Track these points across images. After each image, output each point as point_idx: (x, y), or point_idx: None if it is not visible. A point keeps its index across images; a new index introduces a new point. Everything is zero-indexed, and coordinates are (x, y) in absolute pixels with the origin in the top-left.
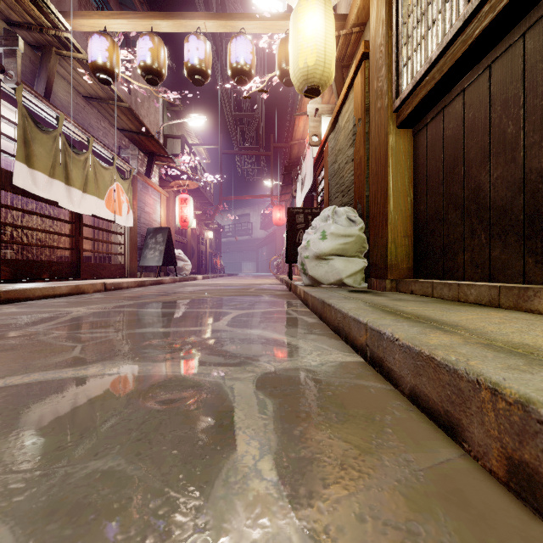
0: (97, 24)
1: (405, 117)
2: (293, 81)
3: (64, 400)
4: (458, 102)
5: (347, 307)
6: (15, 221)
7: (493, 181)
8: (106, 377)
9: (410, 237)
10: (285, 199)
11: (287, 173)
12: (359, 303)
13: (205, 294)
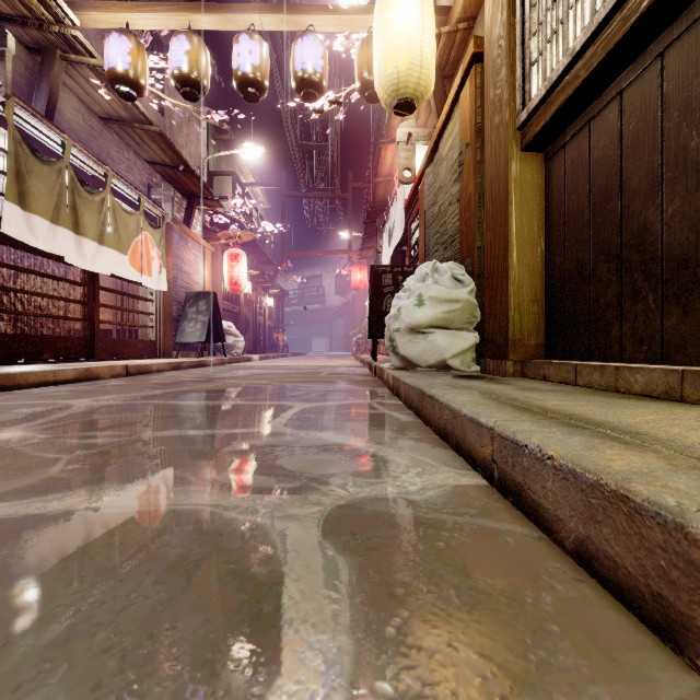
0: (117, 19)
1: (534, 135)
2: (379, 92)
3: (4, 561)
4: (612, 110)
5: (459, 401)
6: (12, 284)
7: (667, 220)
8: (88, 513)
9: (540, 303)
10: (367, 256)
11: (370, 221)
12: (474, 394)
13: (260, 380)
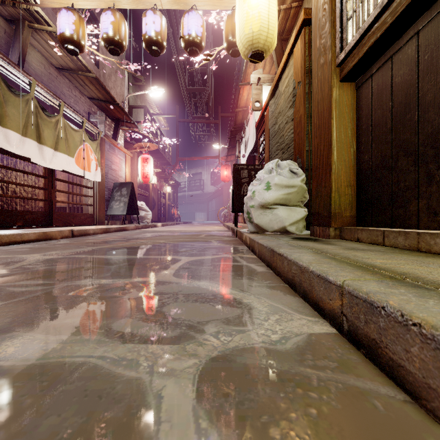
0: (66, 1)
1: (350, 69)
2: (240, 46)
3: None
4: (410, 46)
5: (305, 259)
6: (1, 177)
7: None
8: None
9: (353, 187)
10: (231, 160)
11: (232, 137)
12: (314, 253)
13: (160, 240)
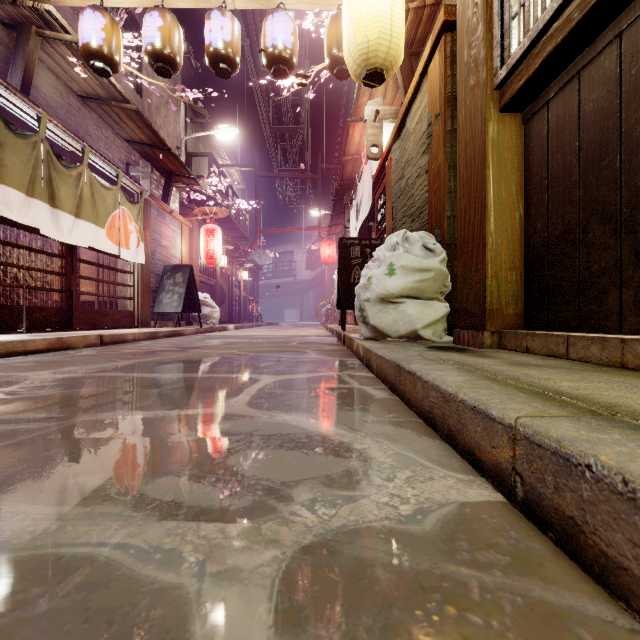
0: None
1: (514, 93)
2: (348, 62)
3: None
4: (609, 55)
5: (450, 381)
6: None
7: None
8: None
9: (518, 270)
10: (336, 232)
11: (338, 198)
12: (463, 371)
13: (231, 350)
